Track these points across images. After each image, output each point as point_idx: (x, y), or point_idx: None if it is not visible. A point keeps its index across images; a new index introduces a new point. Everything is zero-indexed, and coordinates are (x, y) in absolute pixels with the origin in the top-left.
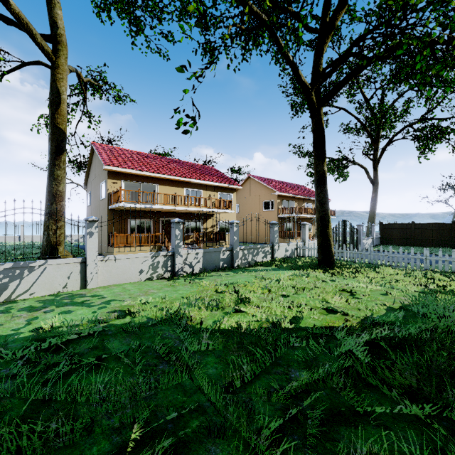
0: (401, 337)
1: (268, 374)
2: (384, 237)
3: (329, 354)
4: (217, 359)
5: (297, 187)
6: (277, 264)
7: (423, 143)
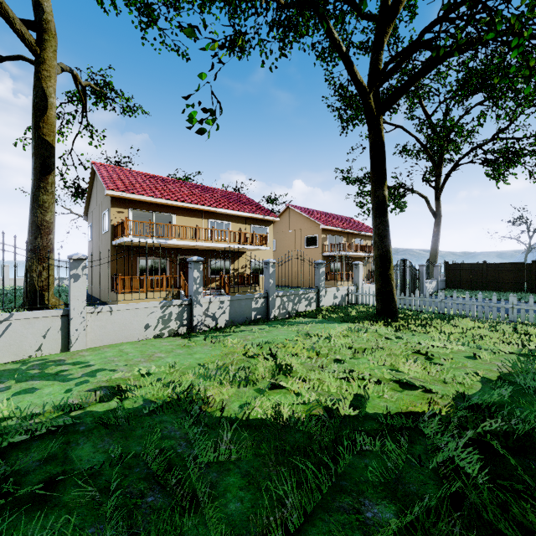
0: (518, 431)
1: (327, 512)
2: (451, 280)
3: (419, 466)
4: (244, 479)
5: (345, 219)
6: (325, 314)
7: (494, 168)
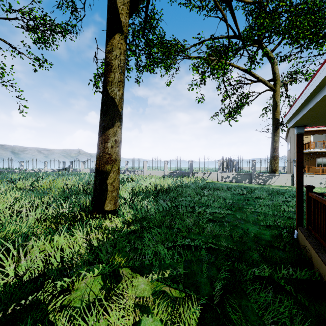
0: None
1: None
2: None
3: None
4: None
5: None
6: None
7: None
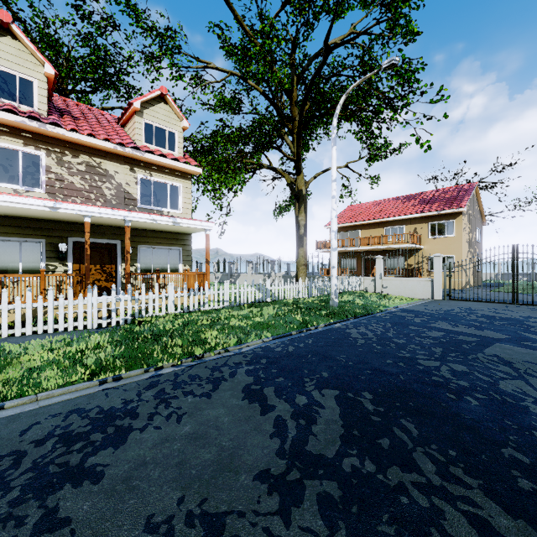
0: None
1: None
2: None
3: None
4: None
5: None
6: None
7: None
